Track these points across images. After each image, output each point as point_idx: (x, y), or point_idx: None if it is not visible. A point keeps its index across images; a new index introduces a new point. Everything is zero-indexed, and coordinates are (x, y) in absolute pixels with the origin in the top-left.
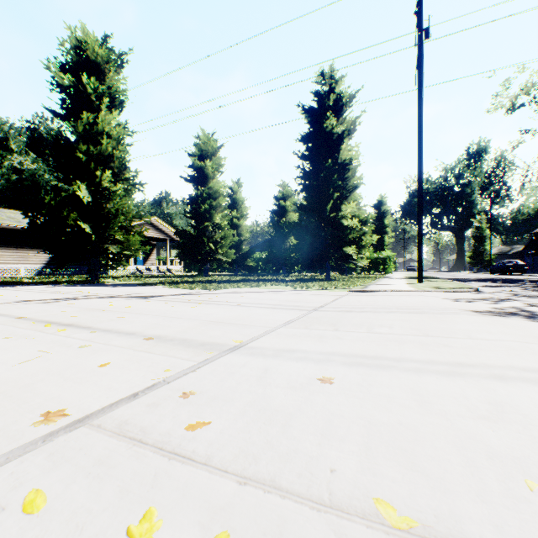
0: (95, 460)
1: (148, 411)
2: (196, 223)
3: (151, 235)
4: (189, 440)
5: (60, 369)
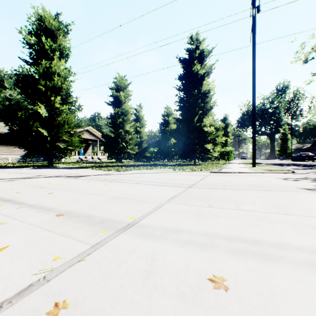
0: None
1: None
2: (114, 130)
3: (88, 138)
4: None
5: None
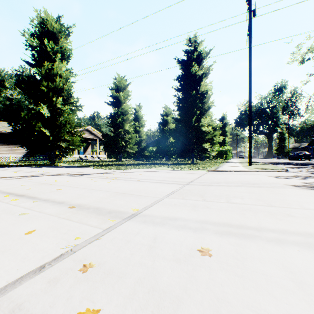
0: None
1: (46, 290)
2: (114, 129)
3: (88, 137)
4: None
5: None
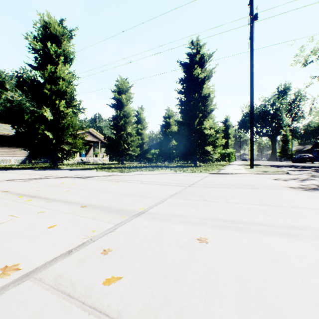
0: (31, 314)
1: (77, 266)
2: (116, 132)
3: (90, 139)
4: (105, 295)
5: (21, 230)
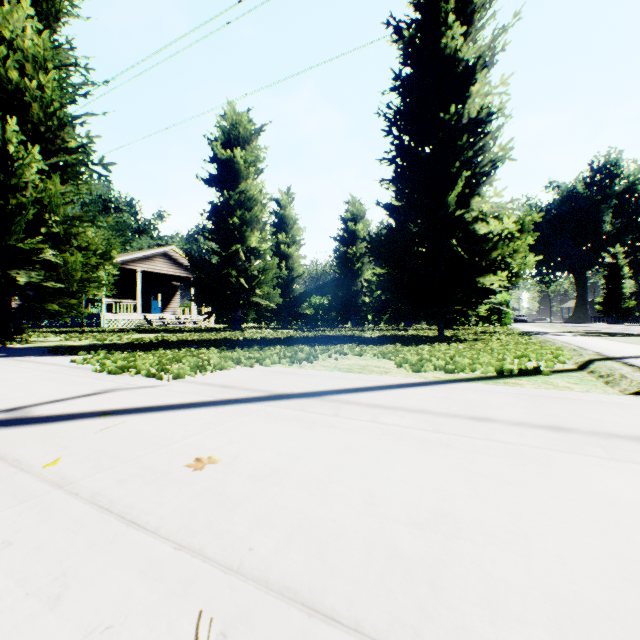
0: None
1: None
2: (221, 248)
3: (168, 272)
4: None
5: None
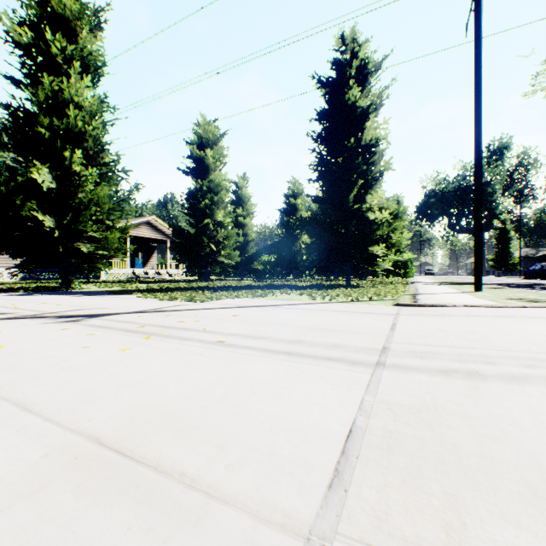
0: None
1: None
2: (195, 221)
3: (150, 236)
4: None
5: None
